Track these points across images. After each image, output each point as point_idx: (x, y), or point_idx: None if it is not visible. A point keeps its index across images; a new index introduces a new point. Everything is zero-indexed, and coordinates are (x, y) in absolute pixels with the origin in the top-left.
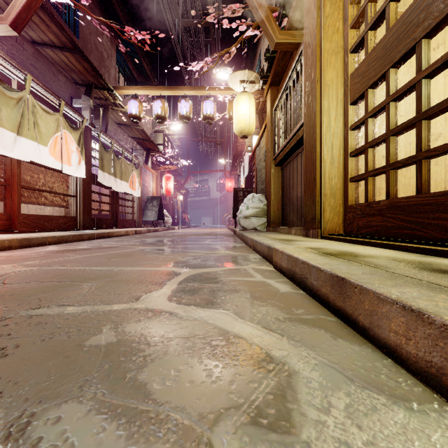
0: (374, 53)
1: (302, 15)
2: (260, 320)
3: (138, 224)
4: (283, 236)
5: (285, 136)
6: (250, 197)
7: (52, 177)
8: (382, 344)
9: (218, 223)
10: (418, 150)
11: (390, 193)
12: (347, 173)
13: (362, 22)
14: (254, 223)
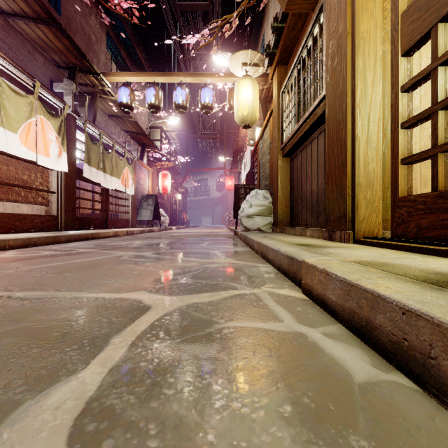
0: None
1: None
2: None
3: (131, 224)
4: (298, 239)
5: (296, 119)
6: (254, 194)
7: (26, 170)
8: None
9: (218, 223)
10: None
11: None
12: (397, 153)
13: None
14: (258, 223)
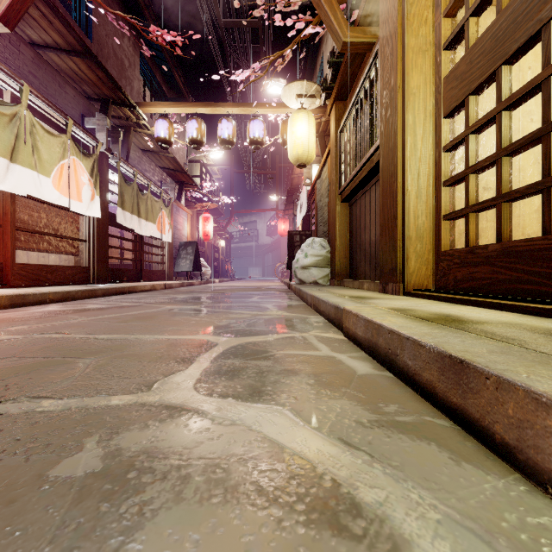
0: (478, 46)
1: (377, 6)
2: (333, 424)
3: (168, 276)
4: (352, 291)
5: (354, 163)
6: (310, 242)
7: (57, 216)
8: (545, 479)
9: (269, 275)
10: (546, 174)
11: (503, 234)
12: (440, 209)
13: (457, 13)
14: (314, 275)
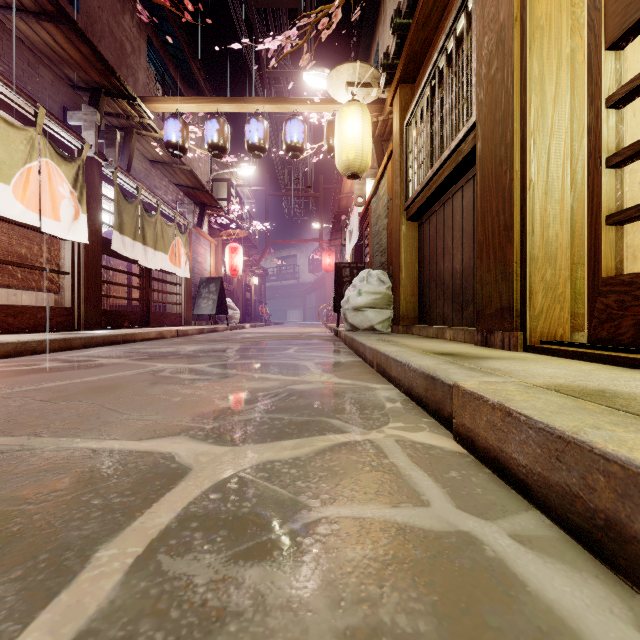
0: None
1: None
2: None
3: (185, 320)
4: (433, 343)
5: (429, 162)
6: (364, 276)
7: (25, 240)
8: None
9: (312, 319)
10: None
11: None
12: (599, 206)
13: None
14: (371, 319)
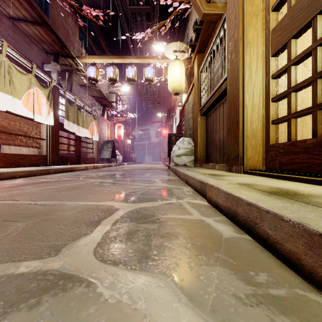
0: (298, 4)
1: None
2: (214, 301)
3: (96, 161)
4: (209, 171)
5: (209, 90)
6: (181, 140)
7: (26, 124)
8: None
9: (157, 160)
10: None
11: (318, 132)
12: (269, 117)
13: None
14: (184, 160)
